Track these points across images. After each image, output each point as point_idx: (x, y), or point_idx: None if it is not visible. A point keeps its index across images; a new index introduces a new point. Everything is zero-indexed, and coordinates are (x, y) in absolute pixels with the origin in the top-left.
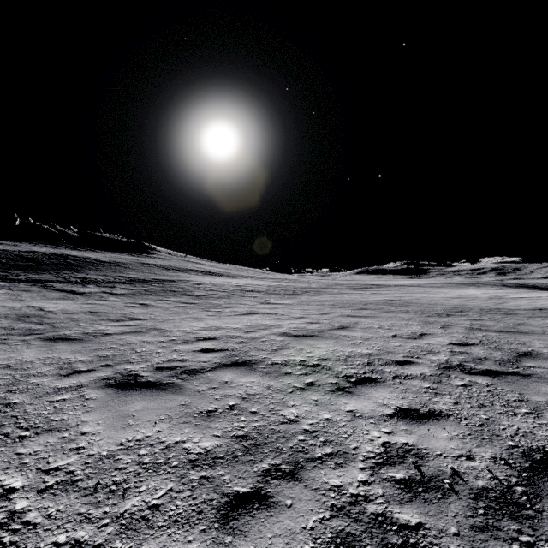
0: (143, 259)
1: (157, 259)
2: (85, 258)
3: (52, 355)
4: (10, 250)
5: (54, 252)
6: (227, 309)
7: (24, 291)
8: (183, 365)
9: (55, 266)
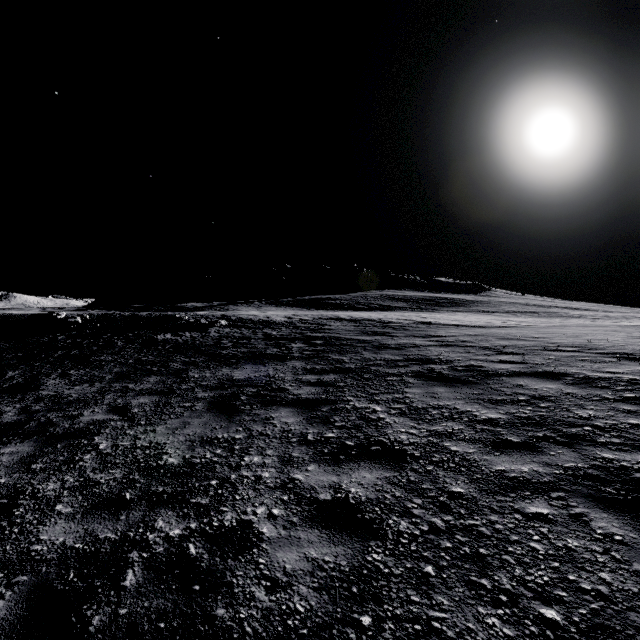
0: (492, 298)
1: (503, 298)
2: (455, 298)
3: (565, 324)
4: (410, 295)
5: (430, 295)
6: (634, 322)
7: (472, 314)
8: (637, 325)
9: (449, 304)
